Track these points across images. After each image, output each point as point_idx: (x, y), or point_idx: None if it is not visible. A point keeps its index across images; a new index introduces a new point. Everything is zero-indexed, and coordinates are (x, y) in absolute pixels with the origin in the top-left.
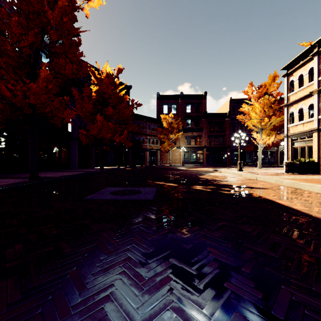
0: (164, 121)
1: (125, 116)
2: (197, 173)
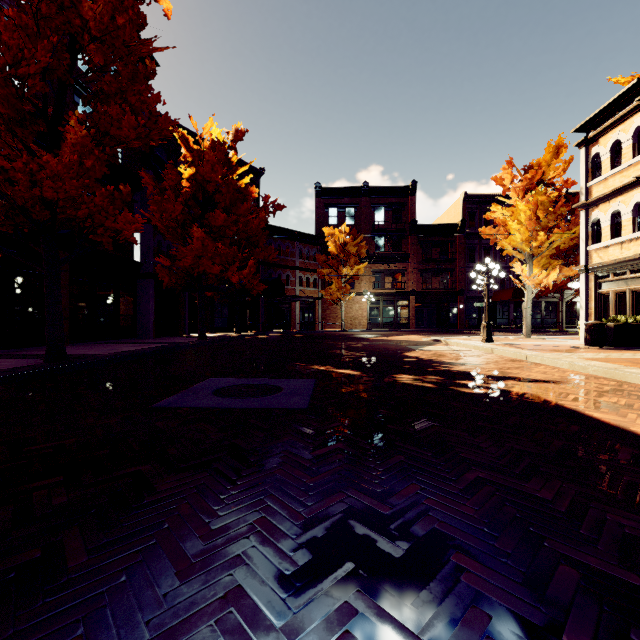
0: (331, 240)
1: (251, 230)
2: (399, 346)
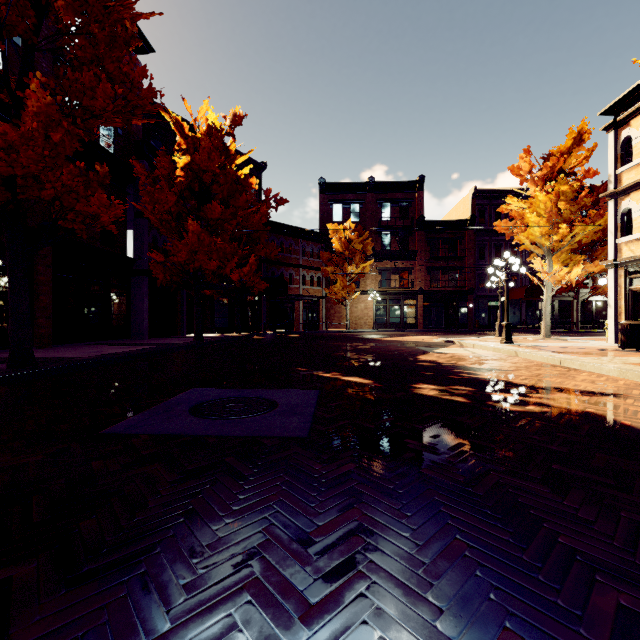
0: (335, 236)
1: (252, 225)
2: (410, 348)
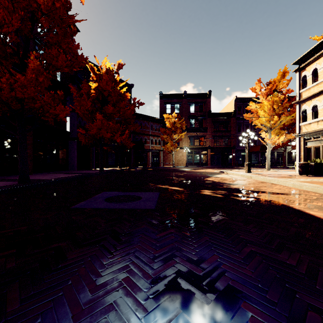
0: (167, 120)
1: (126, 115)
2: (202, 175)
